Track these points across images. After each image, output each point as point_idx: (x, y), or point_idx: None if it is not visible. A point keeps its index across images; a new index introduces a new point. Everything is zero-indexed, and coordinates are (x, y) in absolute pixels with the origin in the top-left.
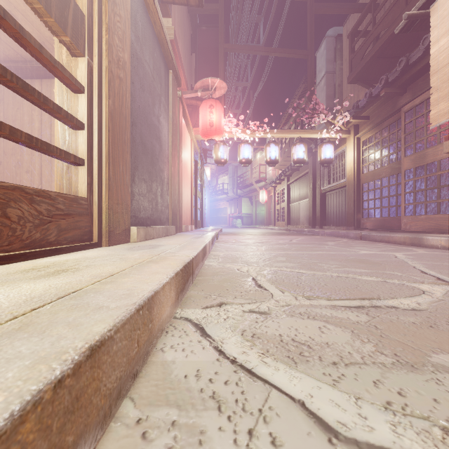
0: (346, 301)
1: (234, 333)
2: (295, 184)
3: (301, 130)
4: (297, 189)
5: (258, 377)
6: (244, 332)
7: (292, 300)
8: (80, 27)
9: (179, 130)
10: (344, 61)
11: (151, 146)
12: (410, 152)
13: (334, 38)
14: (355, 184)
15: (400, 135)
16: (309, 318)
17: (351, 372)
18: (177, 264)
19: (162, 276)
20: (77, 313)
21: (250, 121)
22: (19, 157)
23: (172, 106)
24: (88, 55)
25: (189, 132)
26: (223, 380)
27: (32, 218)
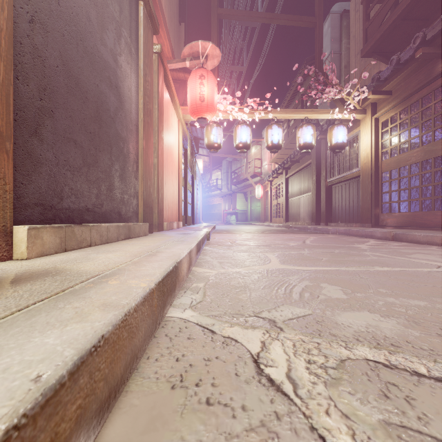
0: None
1: None
2: (294, 177)
3: (308, 110)
4: (297, 183)
5: None
6: None
7: None
8: None
9: (158, 96)
10: (352, 38)
11: (95, 92)
12: None
13: (339, 15)
14: (372, 174)
15: (438, 109)
16: None
17: None
18: None
19: None
20: None
21: (248, 99)
22: None
23: (143, 53)
24: None
25: (176, 109)
26: None
27: None
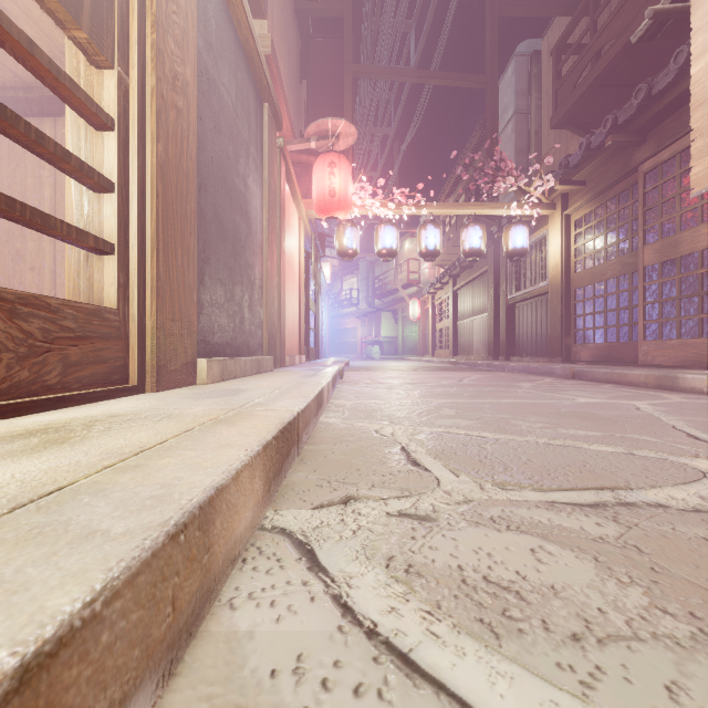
0: (571, 493)
1: (372, 563)
2: (466, 289)
3: (476, 203)
4: (469, 298)
5: (424, 675)
6: (391, 560)
7: (474, 491)
8: (106, 16)
9: (279, 201)
10: (545, 93)
11: (232, 226)
12: (652, 238)
13: (528, 58)
14: (563, 290)
15: (636, 211)
16: (510, 528)
17: (613, 662)
18: (268, 427)
19: (237, 452)
20: (32, 553)
21: (394, 189)
22: (18, 245)
23: (268, 162)
24: (120, 66)
25: (297, 205)
26: (351, 683)
27: (14, 344)
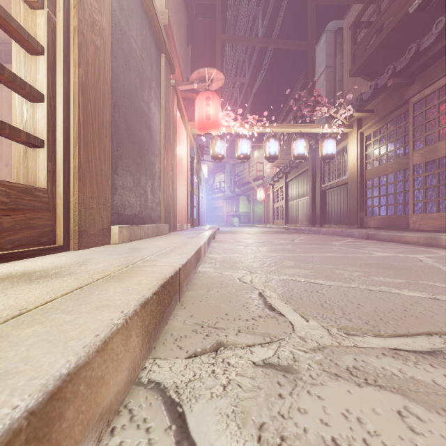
0: (406, 338)
1: (243, 435)
2: (294, 181)
3: (301, 125)
4: (296, 187)
5: None
6: (262, 429)
7: (324, 337)
8: None
9: (173, 121)
10: (345, 55)
11: (139, 135)
12: (419, 146)
13: (334, 32)
14: (358, 181)
15: (407, 128)
16: (369, 382)
17: None
18: (150, 283)
19: (112, 314)
20: None
21: (248, 115)
22: None
23: (164, 94)
24: (48, 8)
25: (185, 125)
26: None
27: None
